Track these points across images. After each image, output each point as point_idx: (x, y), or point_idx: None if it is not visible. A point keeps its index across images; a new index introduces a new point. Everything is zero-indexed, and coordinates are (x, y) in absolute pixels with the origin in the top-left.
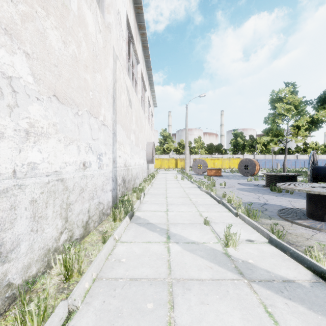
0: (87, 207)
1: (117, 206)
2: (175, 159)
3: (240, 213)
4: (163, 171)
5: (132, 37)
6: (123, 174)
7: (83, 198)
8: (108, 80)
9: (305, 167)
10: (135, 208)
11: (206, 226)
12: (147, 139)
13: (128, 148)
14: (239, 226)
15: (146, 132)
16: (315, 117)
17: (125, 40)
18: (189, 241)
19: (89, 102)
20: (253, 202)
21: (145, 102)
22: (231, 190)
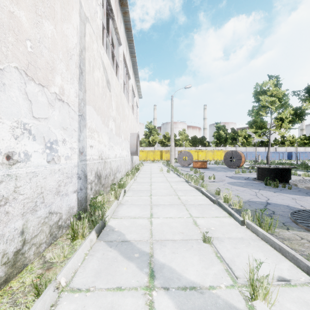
0: (20, 227)
1: (88, 209)
2: (161, 151)
3: (247, 221)
4: (148, 163)
5: (111, 10)
6: (96, 168)
7: (7, 214)
8: (69, 41)
9: (284, 159)
10: (109, 214)
11: (206, 245)
12: (132, 130)
13: (105, 137)
14: (253, 246)
15: (130, 122)
16: (298, 110)
17: (100, 5)
18: (186, 284)
19: (24, 56)
20: (253, 202)
21: (129, 91)
22: (221, 184)
